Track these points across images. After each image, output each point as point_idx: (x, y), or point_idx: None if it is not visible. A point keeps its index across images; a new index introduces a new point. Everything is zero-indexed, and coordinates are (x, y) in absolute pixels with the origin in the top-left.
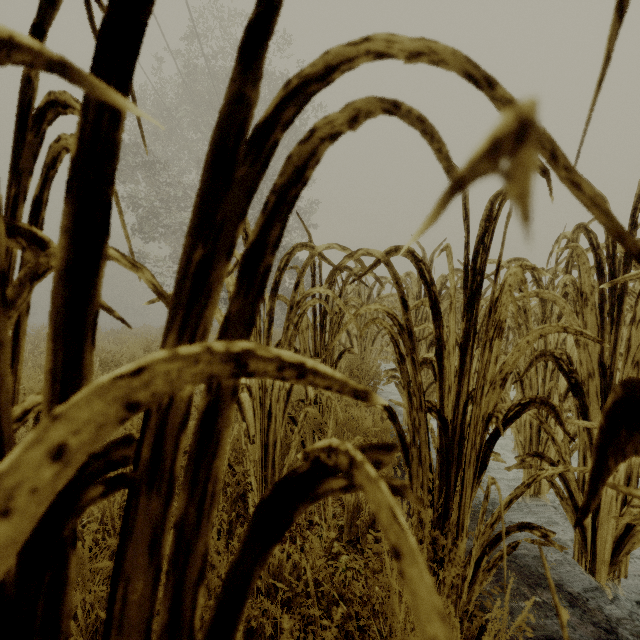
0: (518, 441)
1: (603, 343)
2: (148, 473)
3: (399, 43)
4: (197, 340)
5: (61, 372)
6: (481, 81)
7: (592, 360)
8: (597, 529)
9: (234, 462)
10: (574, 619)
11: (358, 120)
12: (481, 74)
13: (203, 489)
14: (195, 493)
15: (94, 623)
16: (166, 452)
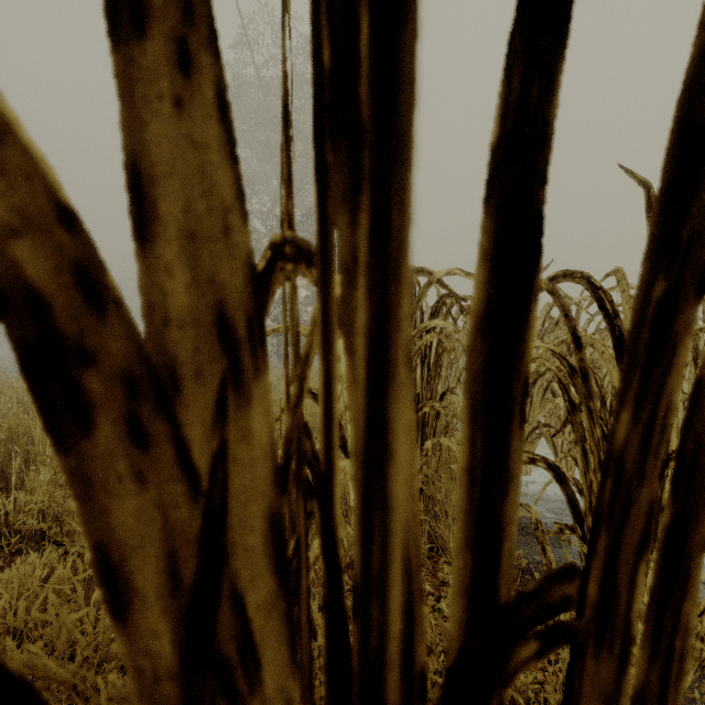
0: None
1: None
2: (596, 622)
3: None
4: (659, 420)
5: (479, 469)
6: None
7: None
8: None
9: None
10: None
11: None
12: None
13: (669, 646)
14: (658, 652)
15: None
16: (619, 590)
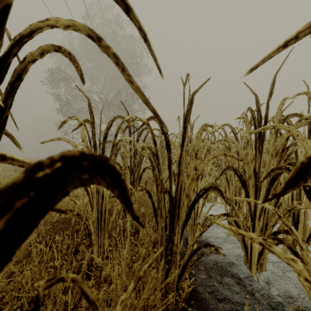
0: (226, 210)
1: (242, 160)
2: None
3: (61, 21)
4: None
5: None
6: (95, 38)
7: (250, 170)
8: (252, 248)
9: (85, 219)
10: (238, 289)
11: (44, 54)
12: (95, 35)
13: None
14: None
15: (2, 292)
16: None
